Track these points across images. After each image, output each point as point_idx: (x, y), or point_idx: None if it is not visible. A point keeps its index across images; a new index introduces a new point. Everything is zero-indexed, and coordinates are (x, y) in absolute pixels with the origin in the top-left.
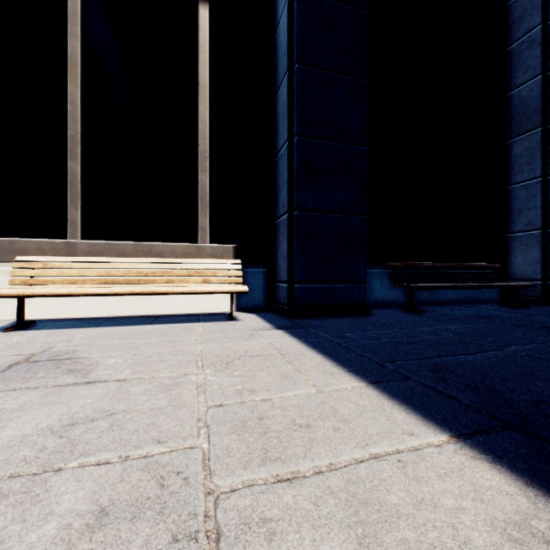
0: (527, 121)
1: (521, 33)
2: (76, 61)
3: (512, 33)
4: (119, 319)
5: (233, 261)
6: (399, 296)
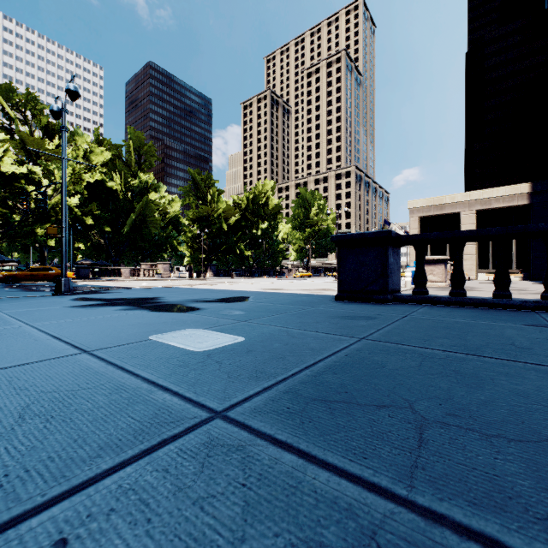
0: None
1: None
2: (491, 244)
3: None
4: None
5: (520, 272)
6: None
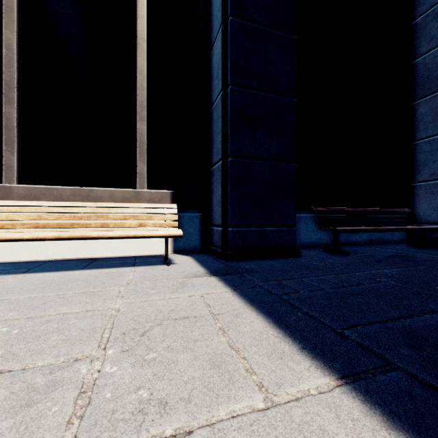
0: (431, 84)
1: (425, 8)
2: (12, 7)
3: (418, 8)
4: (53, 263)
5: (169, 206)
6: (321, 237)
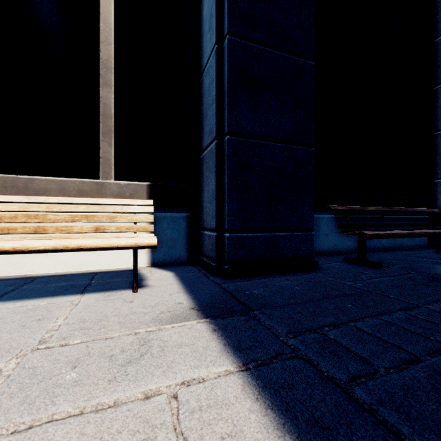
0: None
1: None
2: None
3: None
4: None
5: (141, 202)
6: (336, 243)
